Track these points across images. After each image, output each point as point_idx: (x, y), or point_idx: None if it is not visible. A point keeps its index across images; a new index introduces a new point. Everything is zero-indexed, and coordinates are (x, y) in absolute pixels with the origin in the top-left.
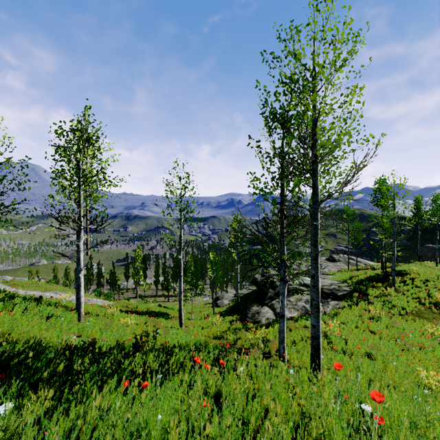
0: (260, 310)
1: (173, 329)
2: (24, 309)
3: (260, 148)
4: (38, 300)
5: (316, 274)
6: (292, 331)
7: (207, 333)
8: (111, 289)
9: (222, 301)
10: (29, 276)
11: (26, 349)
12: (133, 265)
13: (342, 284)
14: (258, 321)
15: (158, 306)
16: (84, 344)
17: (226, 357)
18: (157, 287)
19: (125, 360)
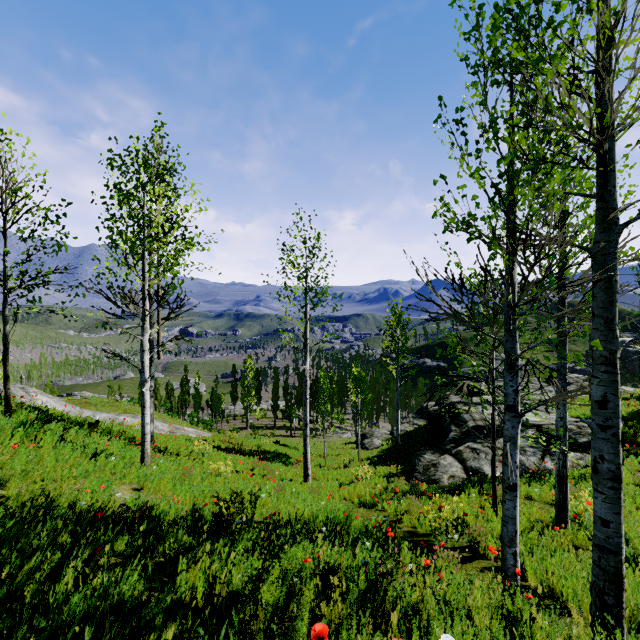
0: (439, 460)
1: (293, 484)
2: (60, 440)
3: (464, 125)
4: (93, 427)
5: (611, 398)
6: None
7: (348, 495)
8: (213, 414)
9: (371, 440)
10: (109, 392)
11: (5, 520)
12: (242, 382)
13: (584, 424)
14: (435, 479)
15: (274, 444)
16: (126, 511)
17: (392, 574)
18: (275, 414)
19: (189, 553)
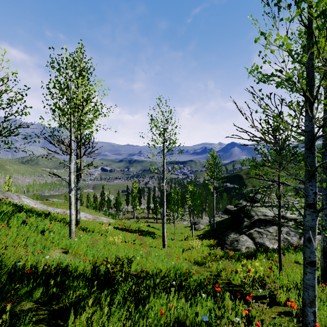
0: (239, 238)
1: (157, 249)
2: (23, 222)
3: None
4: (47, 215)
5: None
6: (286, 269)
7: (188, 257)
8: (117, 210)
9: (199, 226)
10: (65, 198)
11: None
12: (131, 194)
13: None
14: (237, 249)
15: (147, 226)
16: (47, 269)
17: None
18: (148, 211)
19: (81, 302)
